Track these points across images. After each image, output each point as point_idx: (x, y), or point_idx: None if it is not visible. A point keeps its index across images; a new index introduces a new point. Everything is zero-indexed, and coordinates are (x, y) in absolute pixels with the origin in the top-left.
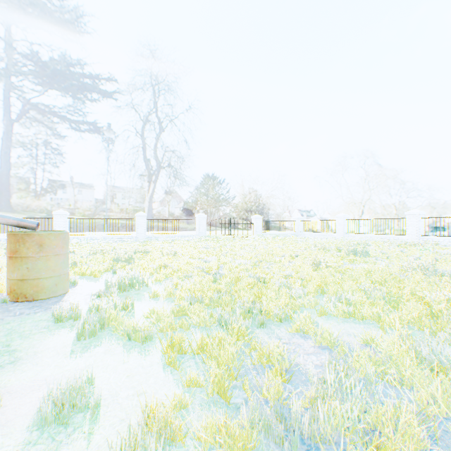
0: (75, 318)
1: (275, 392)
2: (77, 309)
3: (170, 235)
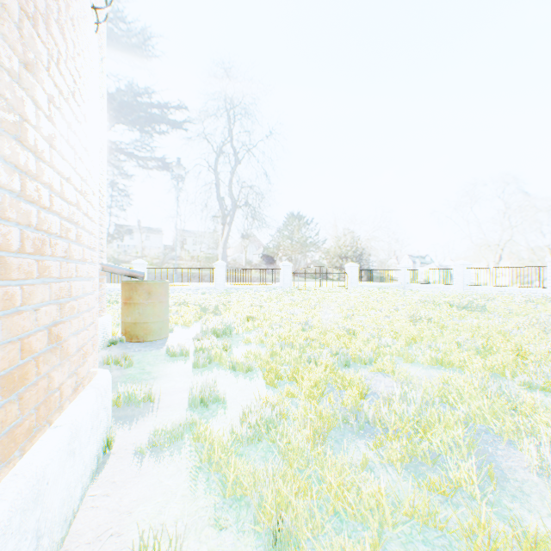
0: (185, 354)
1: (352, 401)
2: (186, 347)
3: (251, 287)
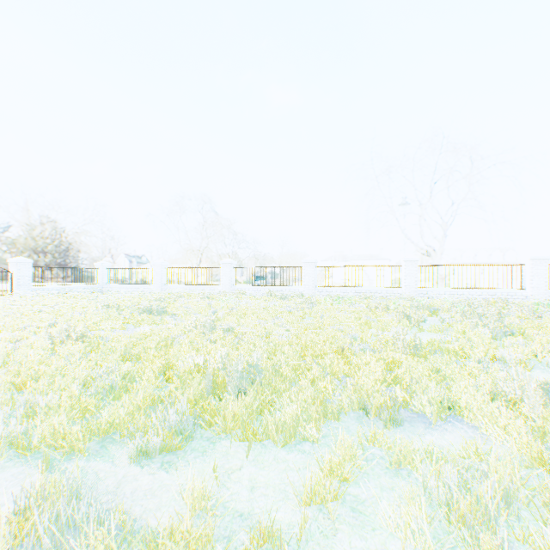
0: None
1: None
2: None
3: None
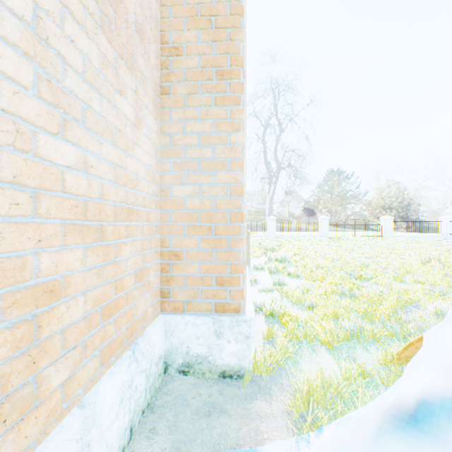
0: (263, 268)
1: (350, 289)
2: (263, 265)
3: (294, 235)
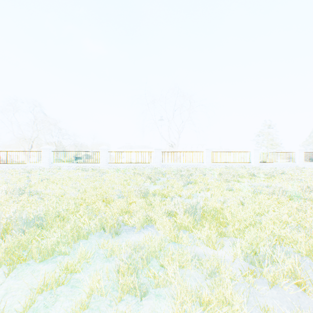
0: None
1: None
2: None
3: None
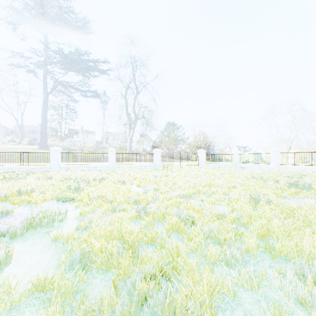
0: None
1: None
2: None
3: (133, 165)
